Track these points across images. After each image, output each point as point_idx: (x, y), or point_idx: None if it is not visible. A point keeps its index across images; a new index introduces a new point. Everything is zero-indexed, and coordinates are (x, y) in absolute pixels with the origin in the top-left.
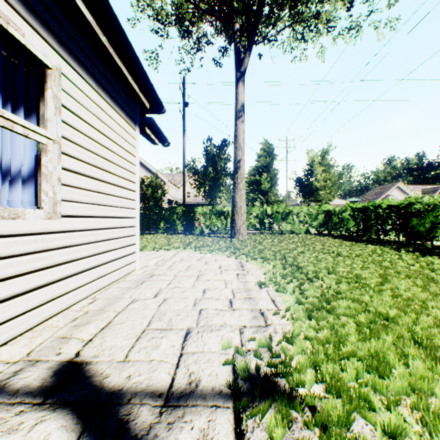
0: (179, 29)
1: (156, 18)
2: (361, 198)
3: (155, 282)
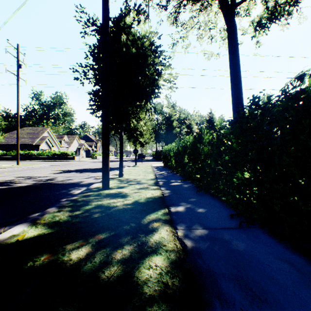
0: None
1: None
2: (12, 135)
3: None
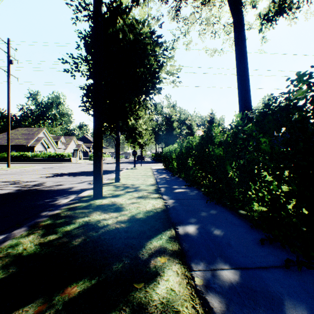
0: None
1: None
2: (6, 136)
3: None
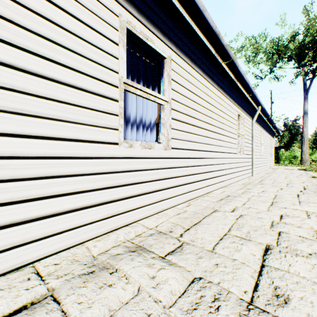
0: (270, 74)
1: (261, 79)
2: None
3: (281, 167)
